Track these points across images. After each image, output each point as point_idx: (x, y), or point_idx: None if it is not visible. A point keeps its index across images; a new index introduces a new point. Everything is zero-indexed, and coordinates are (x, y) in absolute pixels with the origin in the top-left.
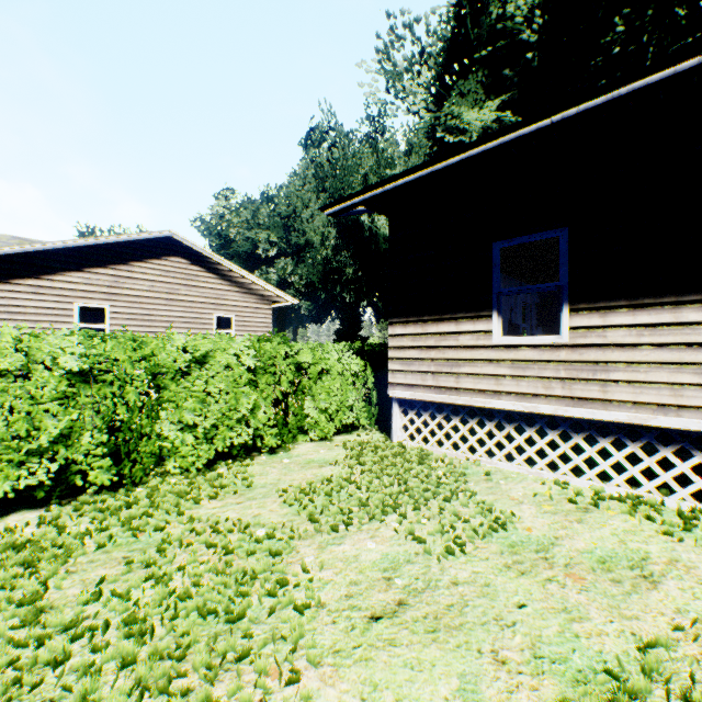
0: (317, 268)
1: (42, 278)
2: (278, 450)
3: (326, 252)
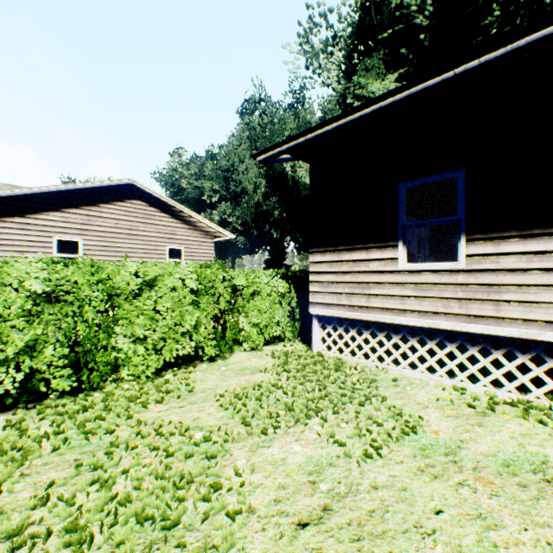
0: (250, 210)
1: (27, 216)
2: (217, 358)
3: (257, 198)
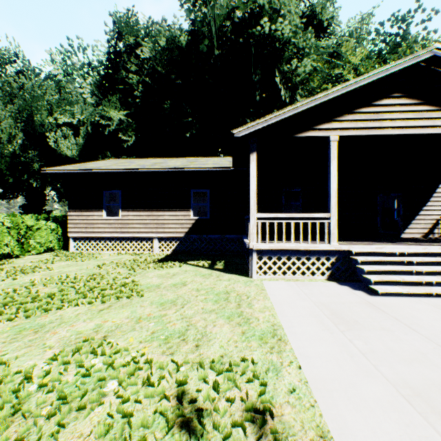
0: (6, 159)
1: None
2: (18, 258)
3: (14, 148)
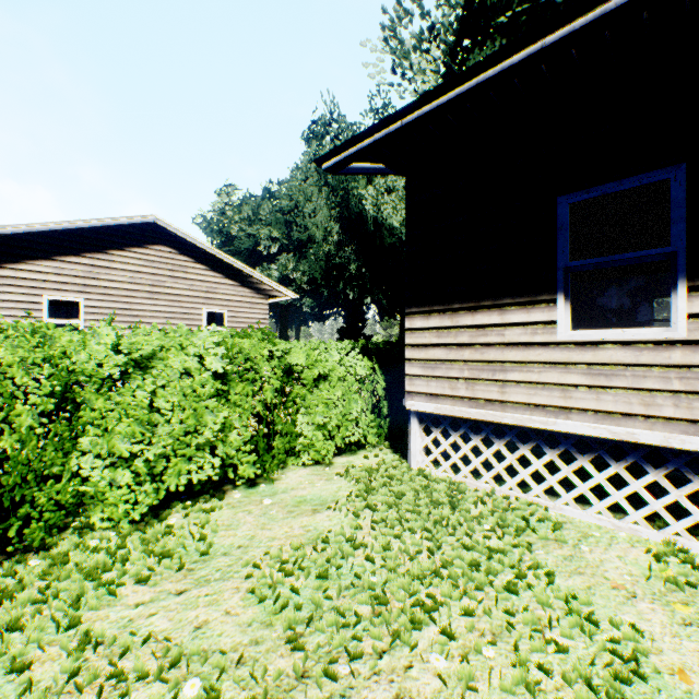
0: (319, 264)
1: (3, 266)
2: (260, 480)
3: (329, 248)
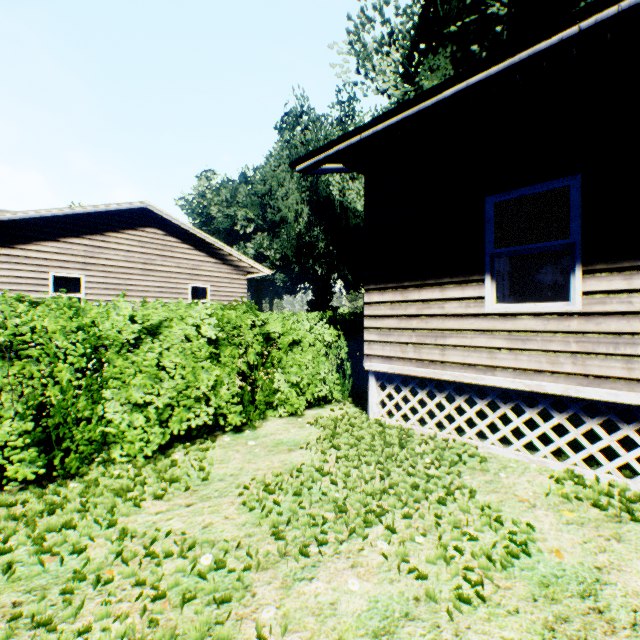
0: (291, 242)
1: (15, 247)
2: (244, 428)
3: (299, 228)
